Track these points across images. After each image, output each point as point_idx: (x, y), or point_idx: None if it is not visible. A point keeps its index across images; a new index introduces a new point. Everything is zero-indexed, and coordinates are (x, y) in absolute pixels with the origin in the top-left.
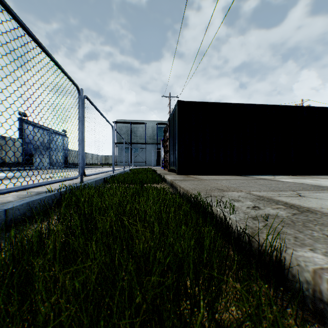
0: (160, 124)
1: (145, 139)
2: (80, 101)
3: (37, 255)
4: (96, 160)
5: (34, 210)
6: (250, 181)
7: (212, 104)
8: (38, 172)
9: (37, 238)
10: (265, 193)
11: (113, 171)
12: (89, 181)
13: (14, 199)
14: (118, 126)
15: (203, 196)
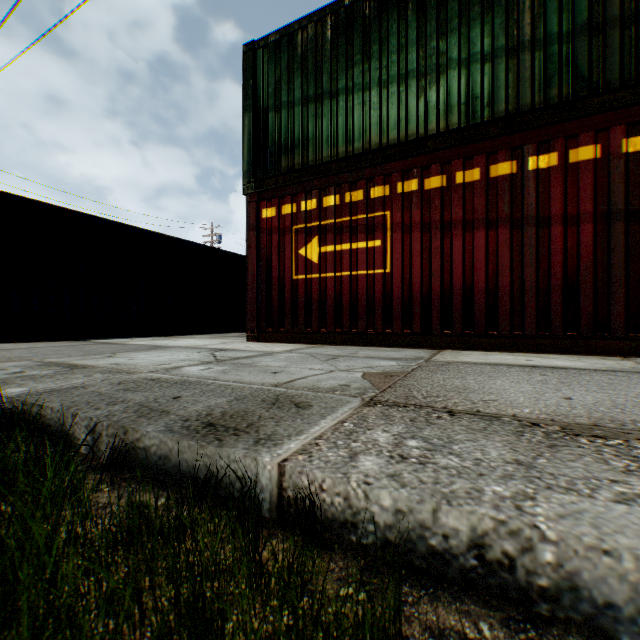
0: None
1: None
2: None
3: None
4: None
5: None
6: (76, 347)
7: (10, 197)
8: None
9: None
10: (66, 359)
11: None
12: None
13: None
14: None
15: None
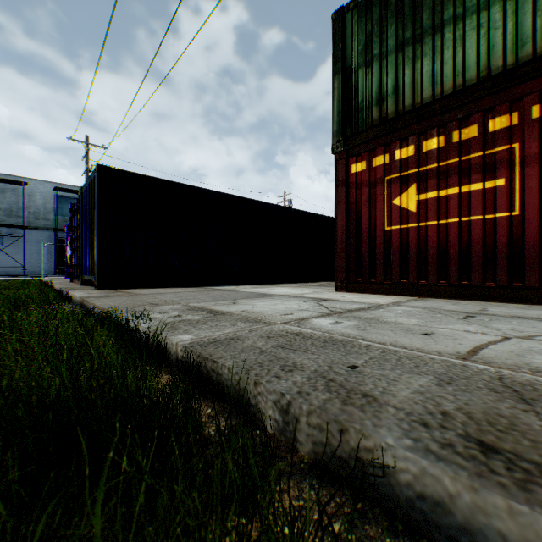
0: (64, 191)
1: (24, 217)
2: None
3: None
4: None
5: None
6: (203, 293)
7: (160, 181)
8: None
9: None
10: (203, 304)
11: None
12: None
13: None
14: None
15: (124, 312)
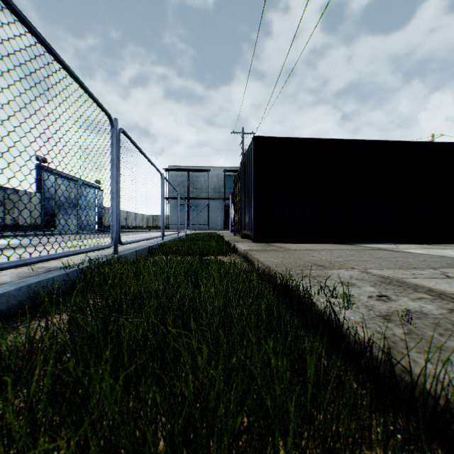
0: (228, 172)
1: (208, 192)
2: (113, 137)
3: (3, 394)
4: (140, 222)
5: (39, 297)
6: (363, 253)
7: (304, 140)
8: (61, 238)
9: (12, 357)
10: (390, 273)
11: (162, 237)
12: (128, 251)
13: (11, 280)
14: (171, 174)
15: (295, 276)
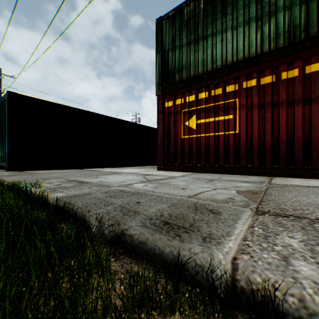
0: None
1: None
2: None
3: None
4: None
5: None
6: (80, 172)
7: (52, 104)
8: None
9: None
10: (77, 178)
11: None
12: None
13: None
14: None
15: (25, 184)
